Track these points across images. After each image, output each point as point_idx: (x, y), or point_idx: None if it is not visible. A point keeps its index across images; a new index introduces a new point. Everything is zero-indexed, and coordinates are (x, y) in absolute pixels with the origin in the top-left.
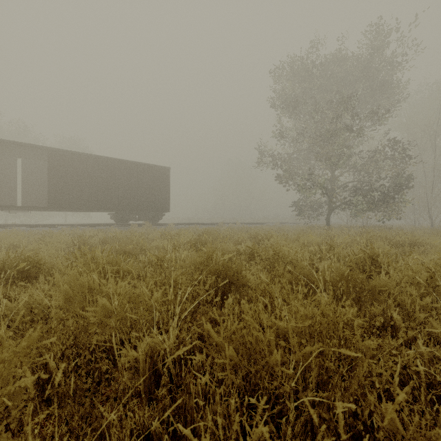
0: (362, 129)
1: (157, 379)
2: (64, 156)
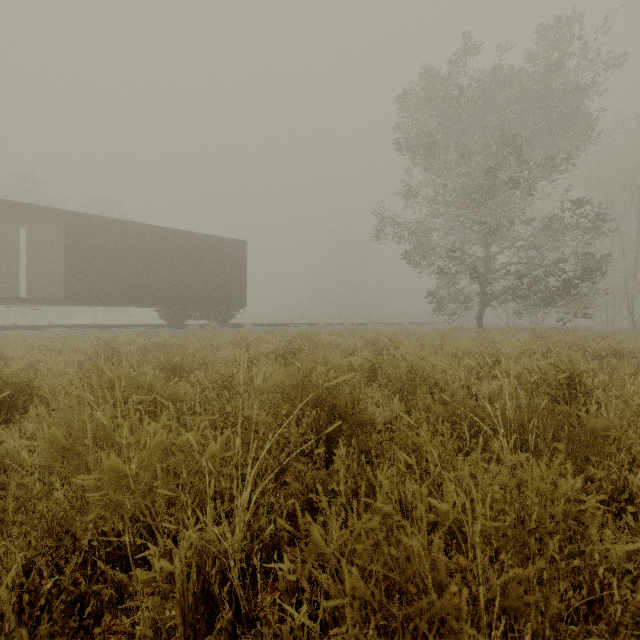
0: (532, 183)
1: (210, 609)
2: (89, 224)
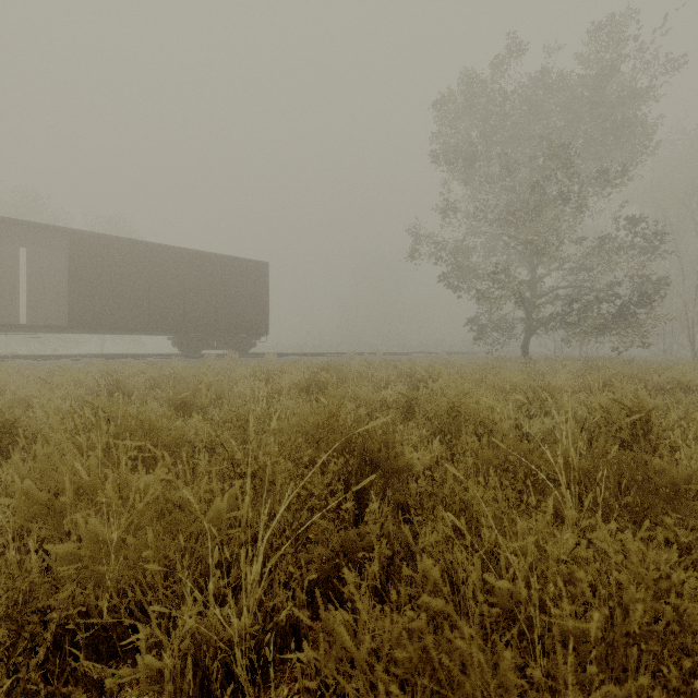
0: (583, 197)
1: None
2: (95, 244)
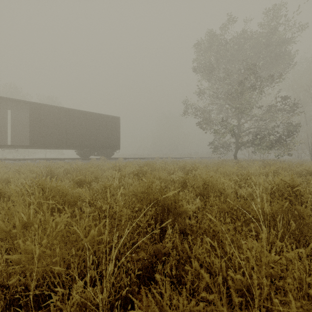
0: (262, 87)
1: None
2: (41, 108)
